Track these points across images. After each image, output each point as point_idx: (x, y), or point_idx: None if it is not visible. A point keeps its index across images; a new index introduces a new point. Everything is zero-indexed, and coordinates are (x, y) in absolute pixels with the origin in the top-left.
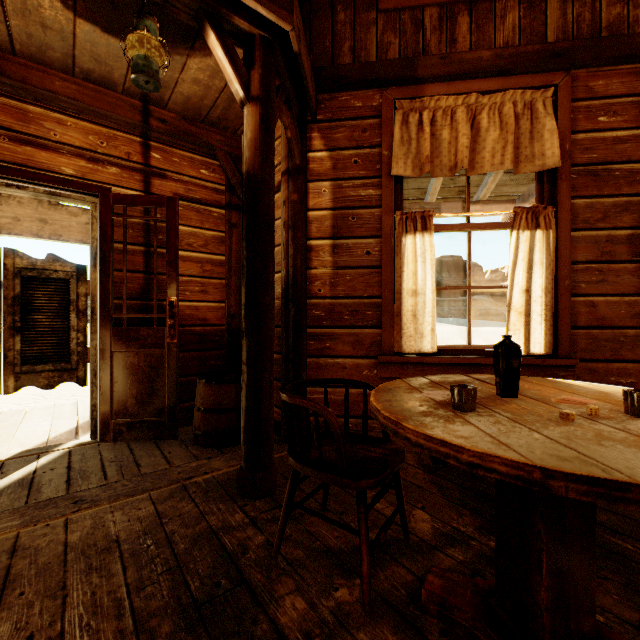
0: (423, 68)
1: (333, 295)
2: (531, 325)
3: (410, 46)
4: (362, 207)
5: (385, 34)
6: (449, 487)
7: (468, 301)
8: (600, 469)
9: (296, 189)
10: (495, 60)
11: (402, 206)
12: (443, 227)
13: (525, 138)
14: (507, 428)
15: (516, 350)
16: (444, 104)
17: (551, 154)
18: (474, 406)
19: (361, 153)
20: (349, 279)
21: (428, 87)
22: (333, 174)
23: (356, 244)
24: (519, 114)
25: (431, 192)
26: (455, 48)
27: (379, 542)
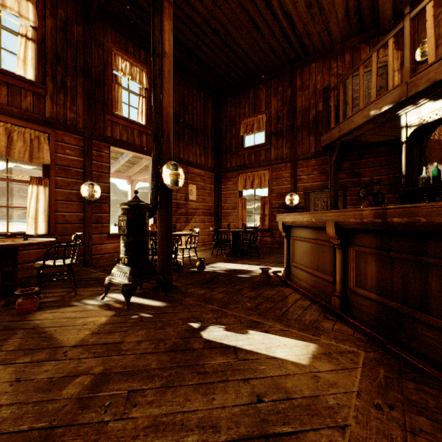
0: None
1: None
2: (39, 223)
3: None
4: None
5: None
6: None
7: (8, 213)
8: None
9: None
10: (21, 114)
11: None
12: None
13: (36, 149)
14: None
15: None
16: None
17: (47, 159)
18: None
19: None
20: None
21: None
22: None
23: None
24: (33, 139)
25: None
26: None
27: None
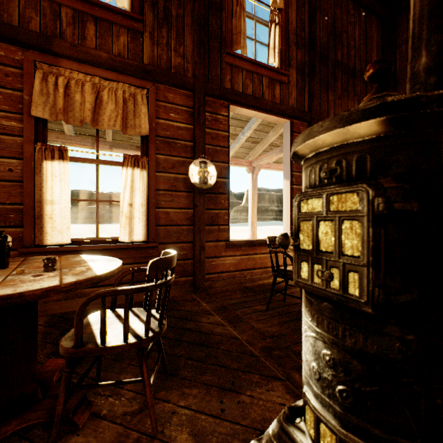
0: (58, 47)
1: None
2: (135, 224)
3: (50, 27)
4: (5, 134)
5: (27, 9)
6: (54, 333)
7: (97, 209)
8: None
9: None
10: (110, 61)
11: (46, 139)
12: (78, 159)
13: (131, 114)
14: None
15: (2, 240)
16: (77, 77)
17: (144, 127)
18: None
19: (4, 92)
20: None
21: (64, 61)
22: None
23: None
24: (127, 99)
25: (107, 134)
26: (85, 43)
27: None
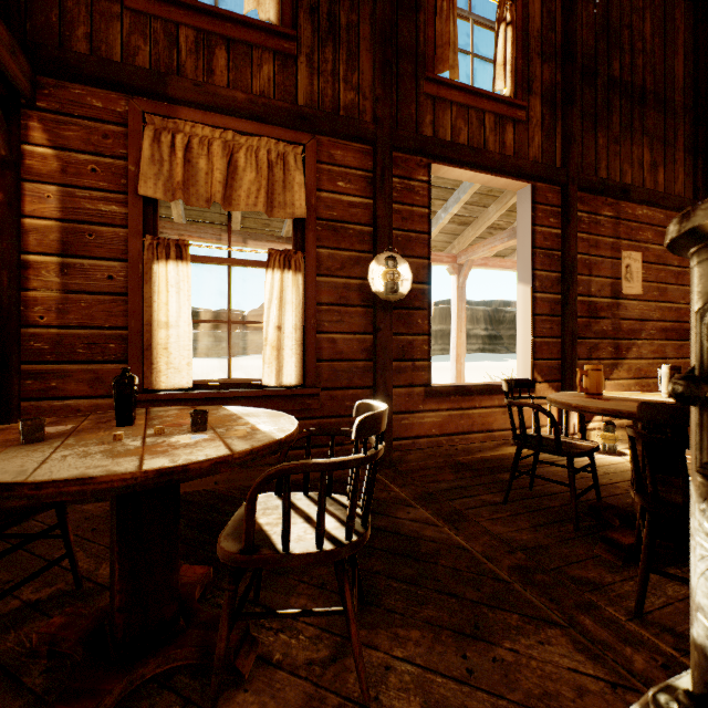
0: (175, 88)
1: (62, 324)
2: (285, 359)
3: (163, 60)
4: (103, 224)
5: (133, 36)
6: None
7: (229, 335)
8: (17, 476)
9: (1, 187)
10: (250, 105)
11: (158, 230)
12: (203, 259)
13: (279, 186)
14: (28, 454)
15: (128, 382)
16: (201, 133)
17: (300, 205)
18: (41, 437)
19: (102, 161)
20: (85, 306)
21: (183, 110)
22: (62, 178)
23: (95, 266)
24: (273, 162)
25: (233, 220)
26: (213, 79)
27: (38, 601)
